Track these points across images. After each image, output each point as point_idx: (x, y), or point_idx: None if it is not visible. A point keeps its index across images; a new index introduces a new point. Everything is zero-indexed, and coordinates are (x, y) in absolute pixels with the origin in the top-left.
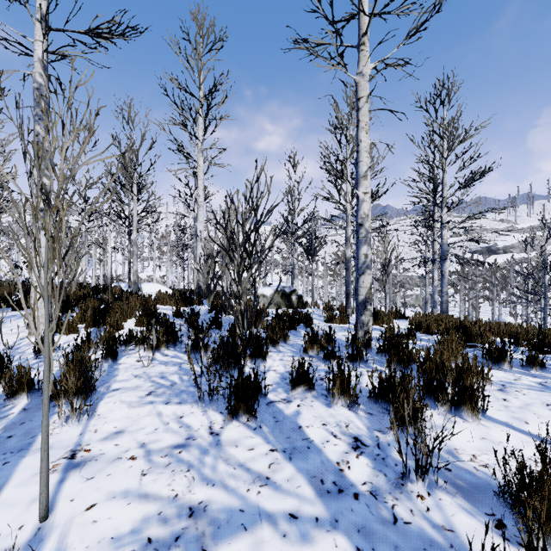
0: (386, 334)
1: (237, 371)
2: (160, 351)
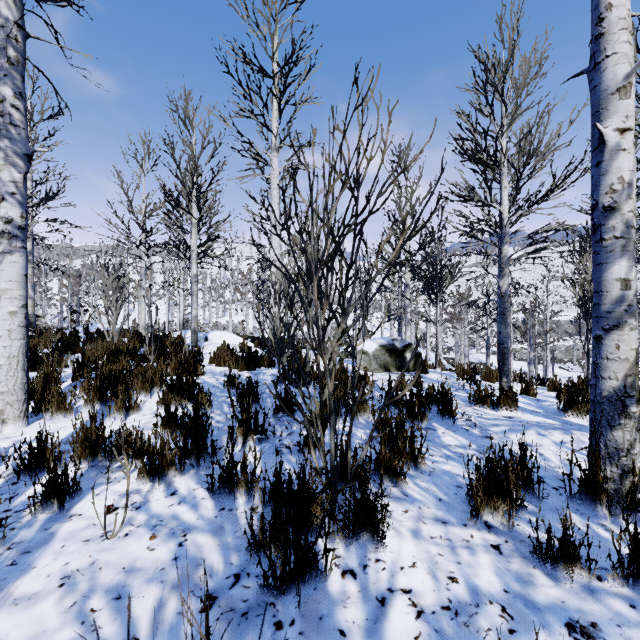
0: None
1: (307, 585)
2: (166, 478)
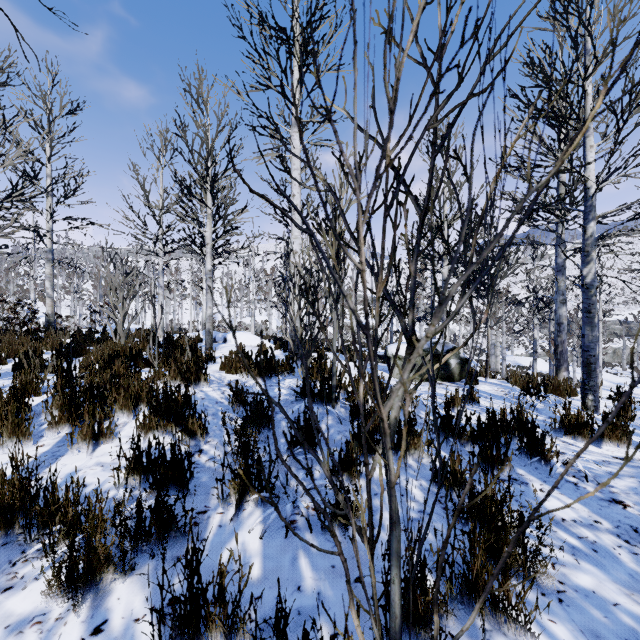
0: None
1: None
2: (99, 586)
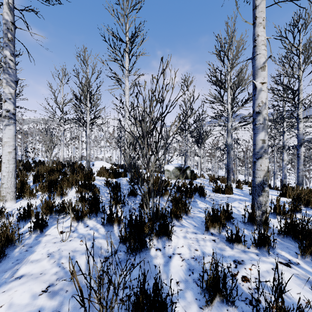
0: (277, 210)
1: (143, 253)
2: (83, 221)
